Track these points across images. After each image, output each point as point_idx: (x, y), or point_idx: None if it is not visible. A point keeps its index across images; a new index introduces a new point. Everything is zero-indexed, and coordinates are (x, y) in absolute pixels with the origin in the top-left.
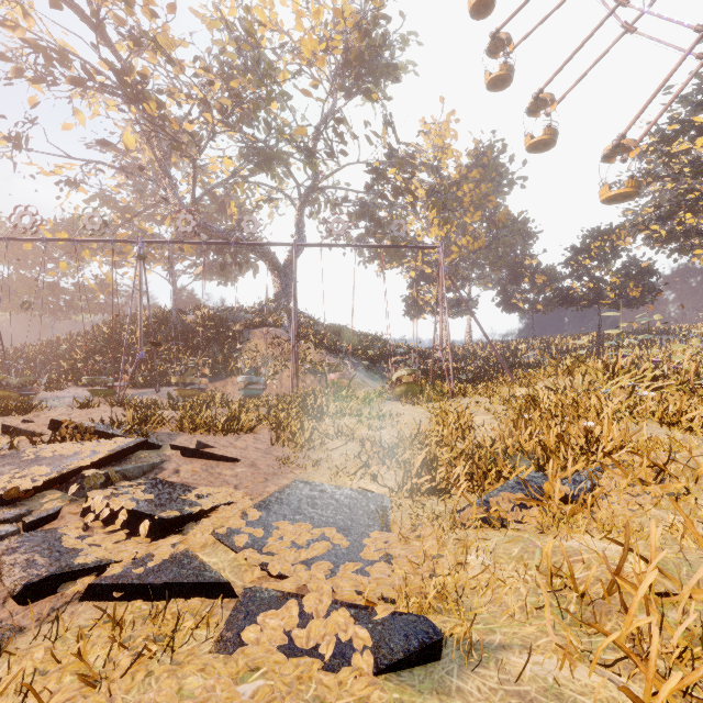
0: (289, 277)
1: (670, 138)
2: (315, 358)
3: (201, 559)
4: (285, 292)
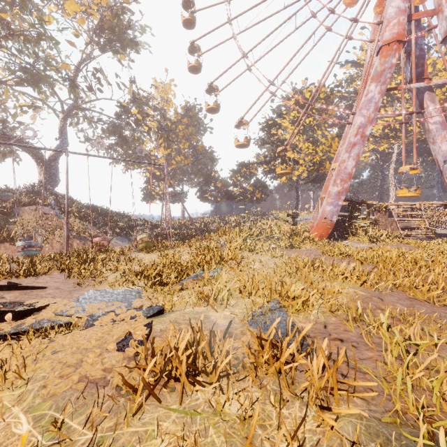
0: (53, 168)
1: (270, 126)
2: (79, 228)
3: (54, 319)
4: (50, 180)
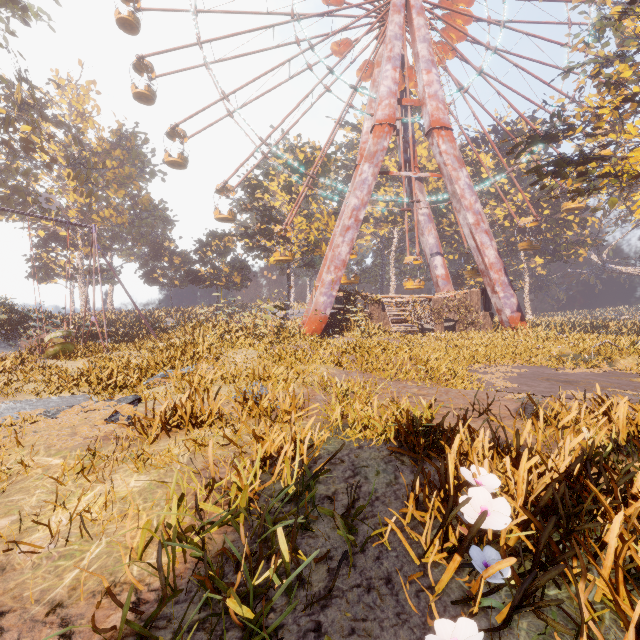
0: None
1: (254, 187)
2: None
3: None
4: None
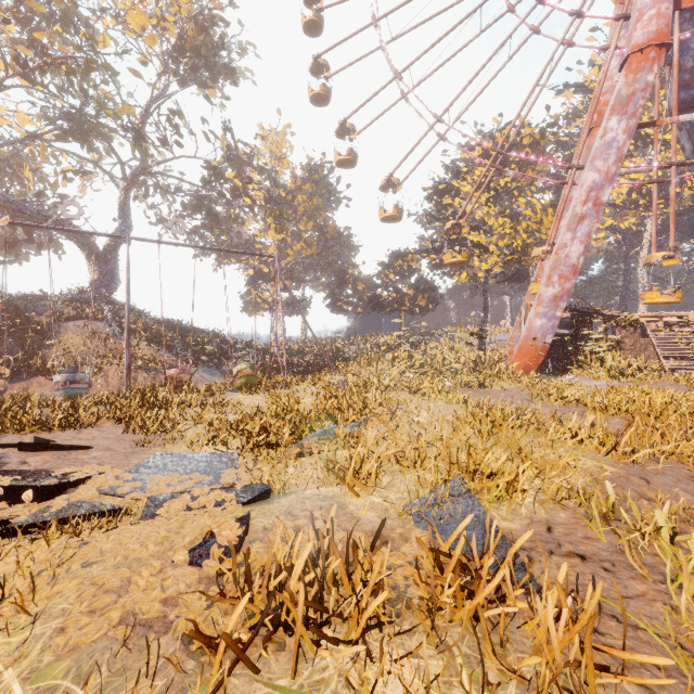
0: (111, 264)
1: (442, 193)
2: (148, 354)
3: (97, 502)
4: (105, 281)
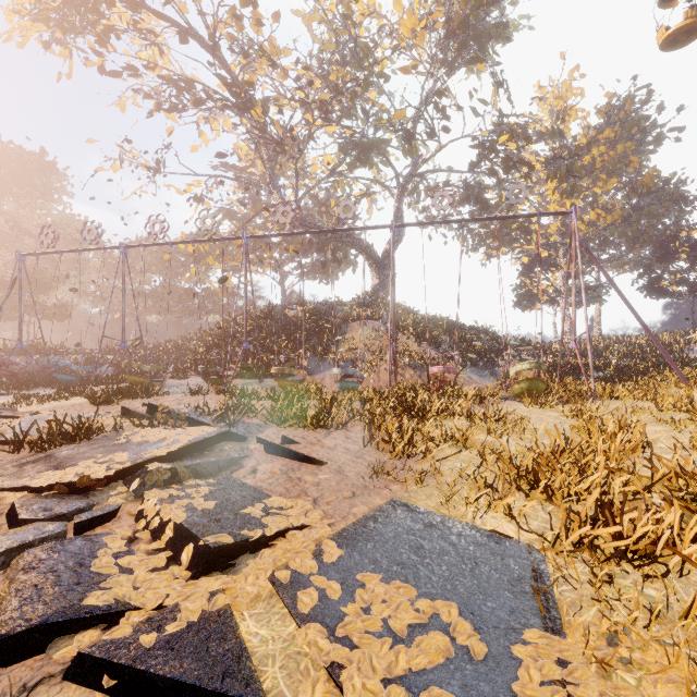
0: (387, 269)
1: None
2: (415, 351)
3: (240, 634)
4: (383, 285)
